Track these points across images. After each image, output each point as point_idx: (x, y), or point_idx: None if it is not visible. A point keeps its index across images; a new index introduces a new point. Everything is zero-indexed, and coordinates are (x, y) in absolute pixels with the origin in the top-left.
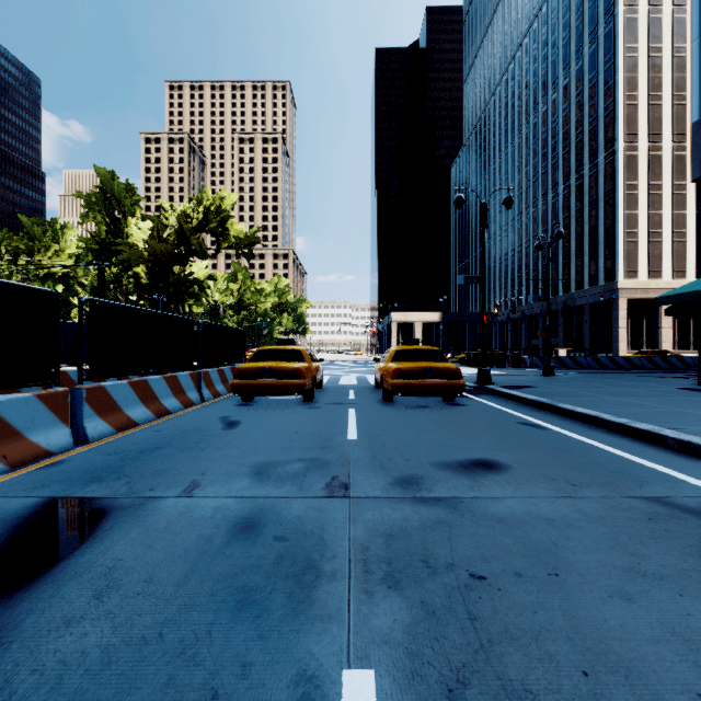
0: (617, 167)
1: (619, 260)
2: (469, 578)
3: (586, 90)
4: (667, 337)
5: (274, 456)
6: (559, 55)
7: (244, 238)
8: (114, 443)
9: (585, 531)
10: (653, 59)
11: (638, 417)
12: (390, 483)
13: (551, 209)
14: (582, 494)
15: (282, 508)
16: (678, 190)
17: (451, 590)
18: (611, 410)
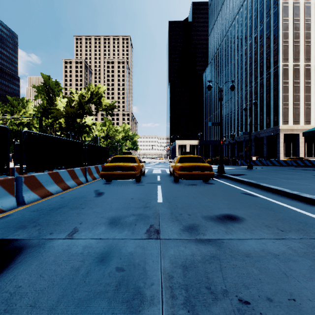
0: (279, 73)
1: (280, 116)
2: (239, 303)
3: (265, 39)
4: (302, 151)
5: (119, 212)
6: (252, 23)
7: (109, 106)
8: (38, 204)
9: (300, 264)
10: (295, 24)
11: (302, 191)
12: (181, 229)
13: (248, 93)
14: (288, 237)
15: (122, 247)
16: (307, 84)
17: (229, 314)
18: (287, 186)
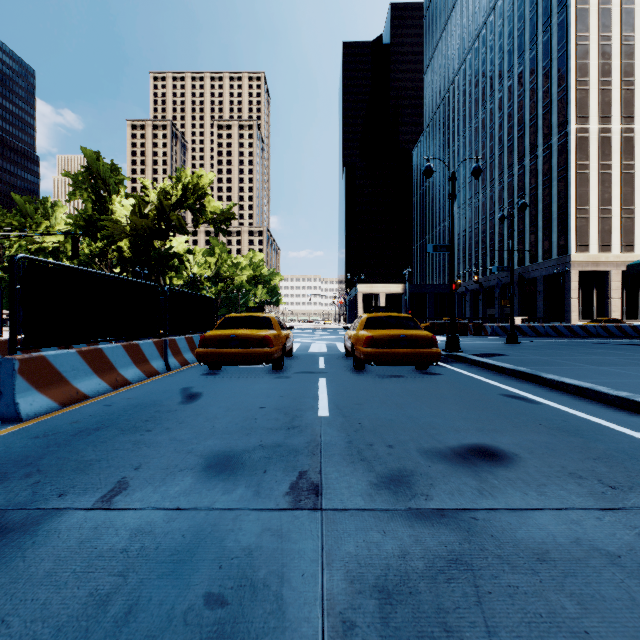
0: (569, 147)
1: (571, 235)
2: None
3: (540, 77)
4: (616, 307)
5: (231, 440)
6: (514, 45)
7: (221, 214)
8: (50, 421)
9: None
10: (603, 47)
11: (636, 390)
12: (373, 484)
13: (506, 188)
14: (632, 504)
15: (227, 531)
16: (627, 169)
17: None
18: (601, 380)
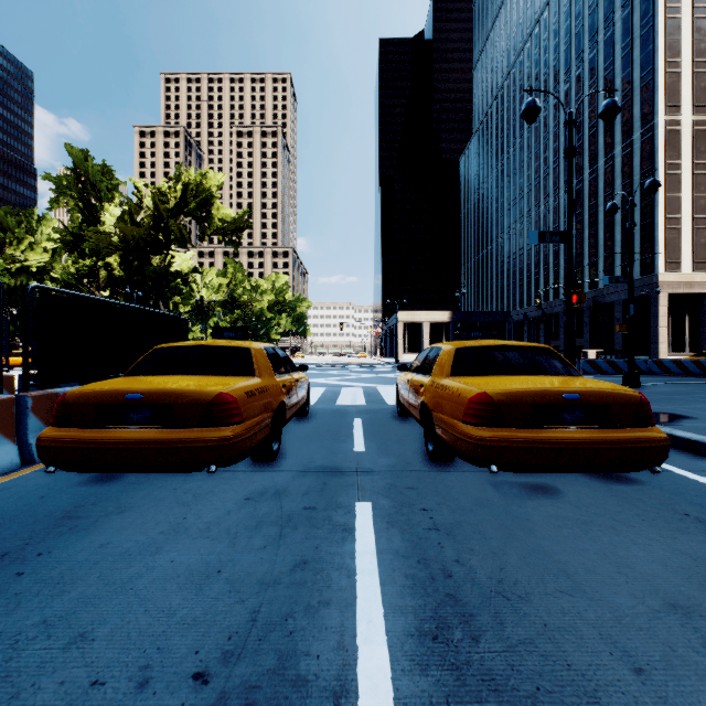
0: (657, 143)
1: (659, 249)
2: None
3: (618, 61)
4: None
5: None
6: (584, 26)
7: (231, 222)
8: None
9: None
10: (698, 21)
11: None
12: None
13: (575, 197)
14: None
15: None
16: None
17: None
18: None
